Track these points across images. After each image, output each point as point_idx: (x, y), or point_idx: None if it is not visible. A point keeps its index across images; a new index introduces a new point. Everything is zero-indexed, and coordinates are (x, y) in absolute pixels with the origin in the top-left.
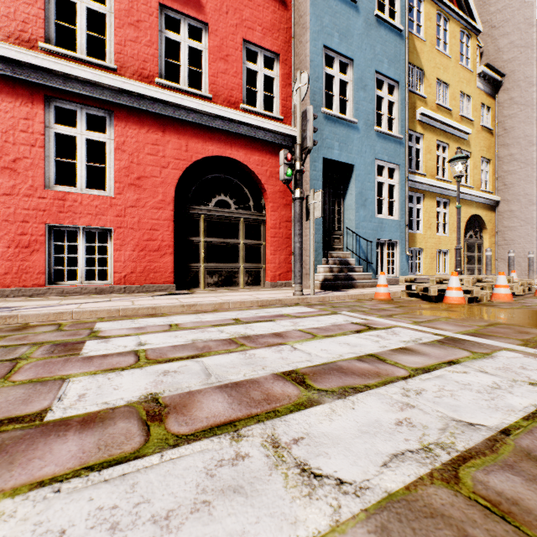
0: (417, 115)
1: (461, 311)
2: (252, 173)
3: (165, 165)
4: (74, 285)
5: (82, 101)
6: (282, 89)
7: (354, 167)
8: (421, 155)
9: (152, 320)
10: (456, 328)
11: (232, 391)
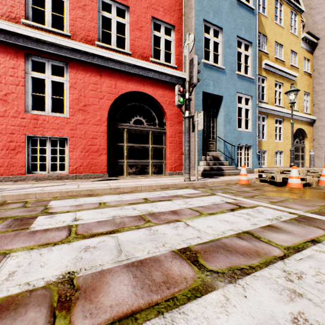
0: (262, 65)
1: (301, 193)
2: (157, 102)
3: (102, 97)
4: (43, 174)
5: (49, 57)
6: (176, 48)
7: (223, 97)
8: (265, 90)
9: (88, 199)
10: (303, 207)
11: (137, 271)
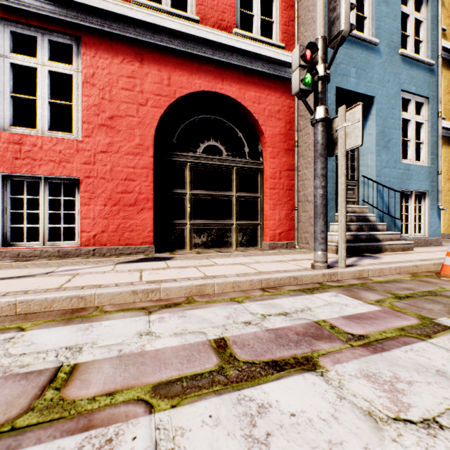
0: None
1: None
2: (246, 113)
3: (143, 102)
4: (33, 247)
5: (43, 25)
6: (283, 11)
7: (374, 100)
8: None
9: (48, 337)
10: None
11: None
